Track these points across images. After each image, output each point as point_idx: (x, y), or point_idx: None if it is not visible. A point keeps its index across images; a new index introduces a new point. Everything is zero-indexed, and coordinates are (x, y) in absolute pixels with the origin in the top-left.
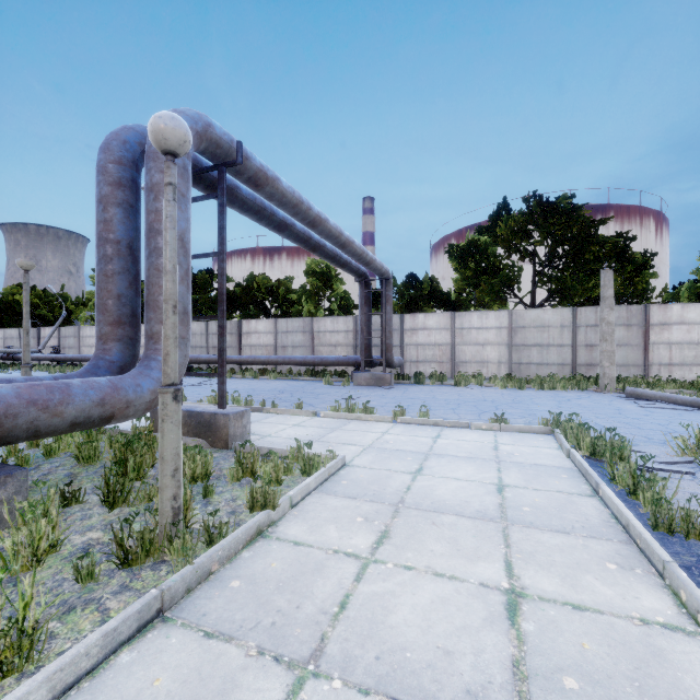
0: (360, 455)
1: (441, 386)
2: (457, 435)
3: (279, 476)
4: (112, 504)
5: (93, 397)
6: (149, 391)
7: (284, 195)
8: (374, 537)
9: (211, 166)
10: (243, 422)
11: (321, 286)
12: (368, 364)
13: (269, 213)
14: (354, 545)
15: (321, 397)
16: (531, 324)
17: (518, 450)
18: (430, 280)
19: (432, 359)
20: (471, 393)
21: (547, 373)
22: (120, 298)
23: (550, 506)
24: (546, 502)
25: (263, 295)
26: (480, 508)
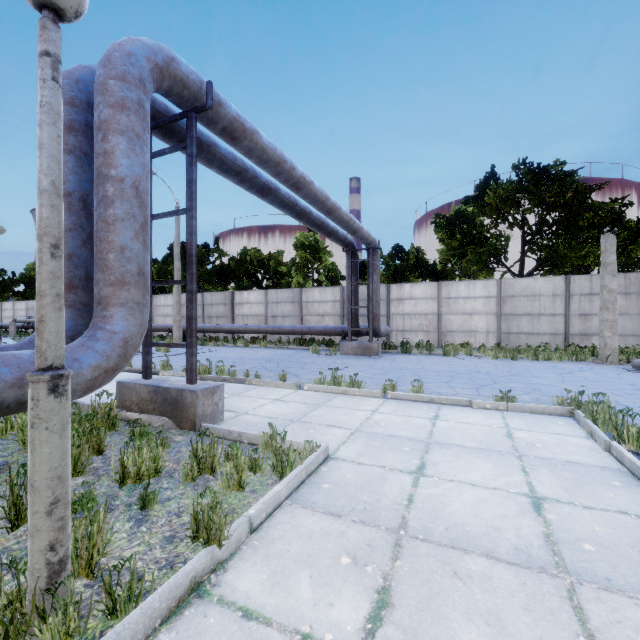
0: (346, 442)
1: (429, 356)
2: (458, 416)
3: (242, 478)
4: (14, 522)
5: (6, 376)
6: (90, 366)
7: (265, 151)
8: (367, 604)
9: (180, 113)
10: (214, 399)
11: (309, 258)
12: (354, 333)
13: (251, 175)
14: (336, 623)
15: (307, 367)
16: (520, 293)
17: (539, 438)
18: (416, 251)
19: (418, 328)
20: (462, 363)
21: (538, 343)
22: (72, 258)
23: (623, 543)
24: (613, 534)
25: (255, 268)
26: (519, 542)
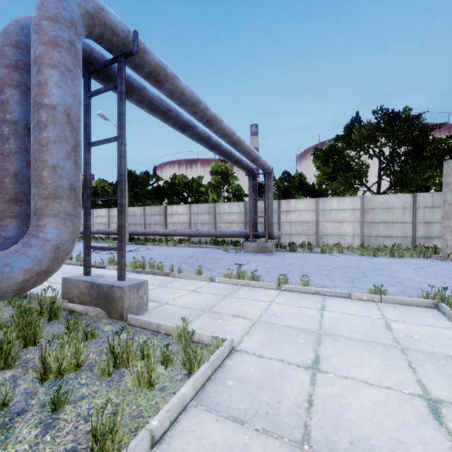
0: (249, 333)
1: (310, 253)
2: (341, 307)
3: (151, 377)
4: None
5: None
6: (21, 270)
7: (184, 93)
8: None
9: (112, 58)
10: (139, 293)
11: (221, 181)
12: (254, 236)
13: (174, 115)
14: None
15: (218, 262)
16: (378, 206)
17: (414, 330)
18: (299, 175)
19: (302, 232)
20: (336, 259)
21: (392, 243)
22: (17, 176)
23: None
24: None
25: (182, 188)
26: None
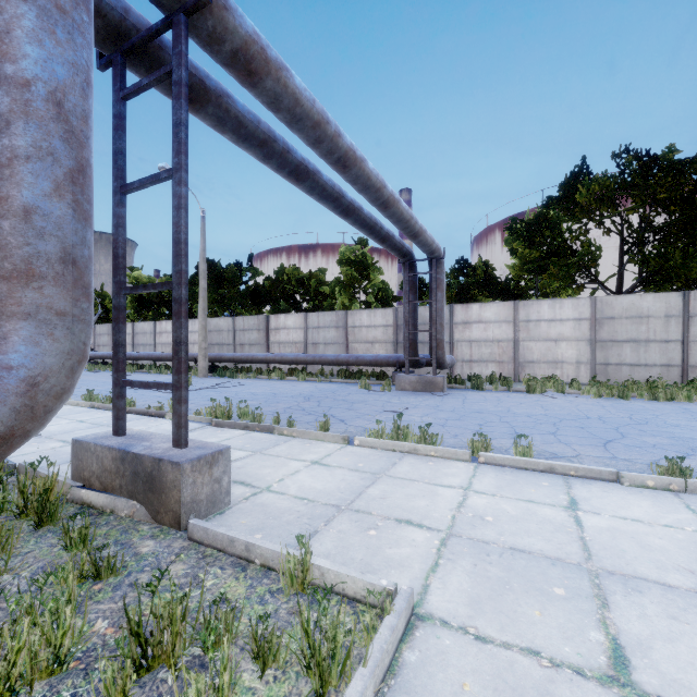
0: (439, 568)
1: (508, 393)
2: (610, 503)
3: None
4: None
5: None
6: None
7: (298, 100)
8: None
9: (163, 19)
10: (214, 473)
11: (356, 275)
12: (413, 364)
13: (281, 148)
14: None
15: (355, 408)
16: (622, 314)
17: None
18: (484, 265)
19: (489, 358)
20: (558, 404)
21: (645, 377)
22: None
23: None
24: None
25: (293, 288)
26: None
